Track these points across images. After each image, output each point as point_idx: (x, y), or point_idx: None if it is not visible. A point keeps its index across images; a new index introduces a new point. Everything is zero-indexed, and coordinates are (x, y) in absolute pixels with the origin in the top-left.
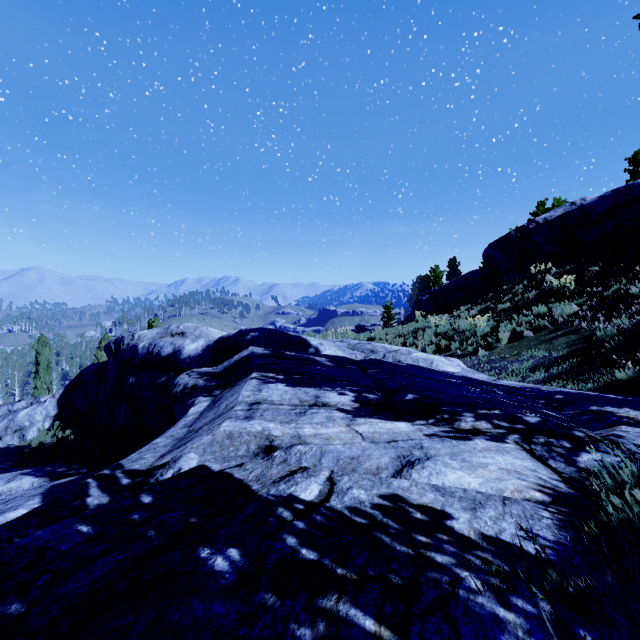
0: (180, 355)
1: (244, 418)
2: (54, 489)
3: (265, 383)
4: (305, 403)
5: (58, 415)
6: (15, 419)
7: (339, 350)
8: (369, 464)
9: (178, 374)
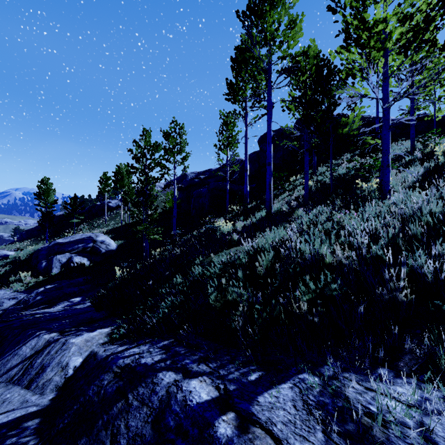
0: None
1: None
2: None
3: None
4: None
5: None
6: None
7: None
8: None
9: None
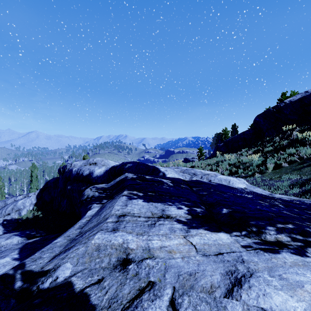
0: (92, 175)
1: (111, 230)
2: (26, 245)
3: (130, 199)
4: (155, 215)
5: (36, 203)
6: (16, 205)
7: (176, 174)
8: (204, 281)
9: (91, 185)
